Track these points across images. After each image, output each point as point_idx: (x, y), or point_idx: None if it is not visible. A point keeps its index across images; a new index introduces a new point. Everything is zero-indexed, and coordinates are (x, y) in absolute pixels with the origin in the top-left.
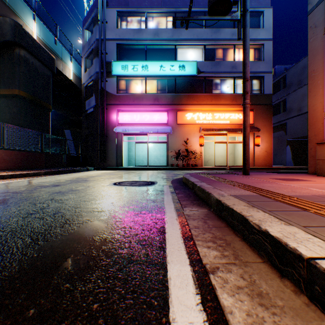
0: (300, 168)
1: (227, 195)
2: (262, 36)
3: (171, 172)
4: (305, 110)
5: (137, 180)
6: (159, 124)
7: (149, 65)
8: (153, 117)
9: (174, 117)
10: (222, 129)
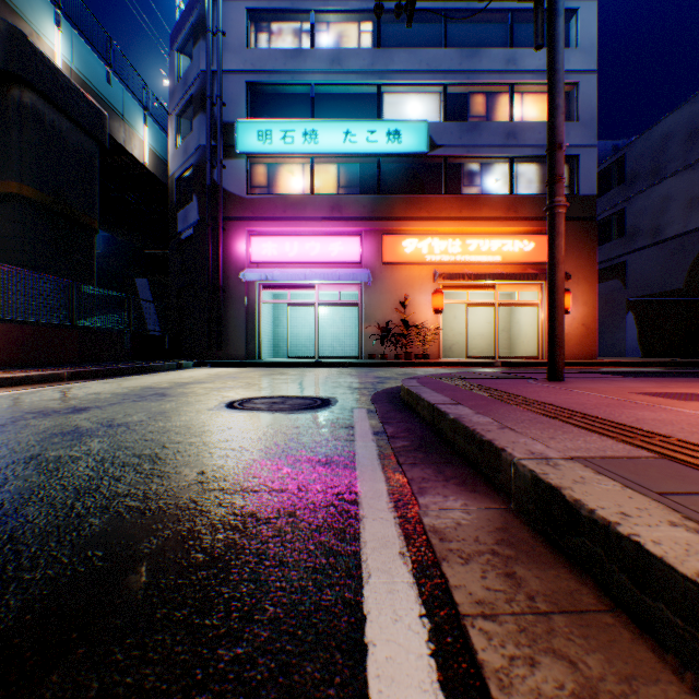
0: (662, 364)
1: (562, 459)
2: (574, 66)
3: (370, 372)
4: (670, 234)
5: (288, 393)
6: (342, 264)
7: (320, 131)
8: (329, 247)
9: (376, 247)
10: (484, 274)
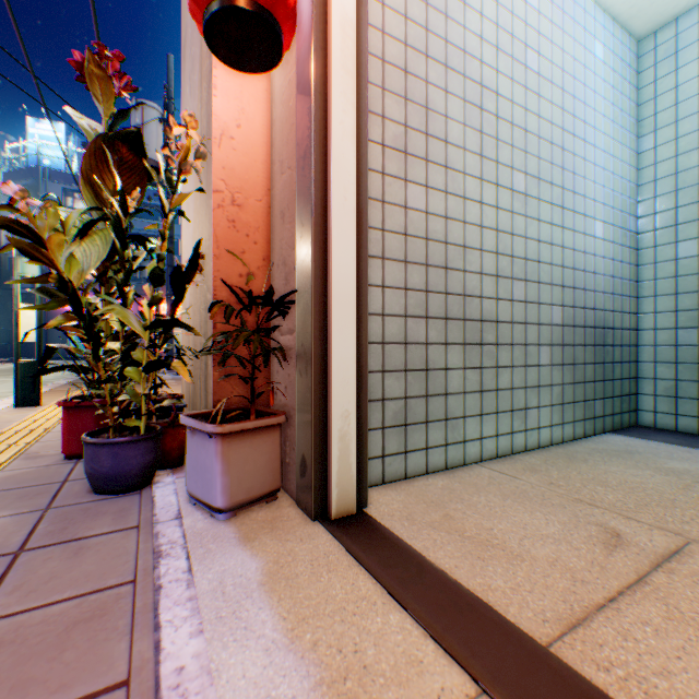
0: None
1: None
2: None
3: None
4: None
5: None
6: None
7: None
8: None
9: (137, 306)
10: None
